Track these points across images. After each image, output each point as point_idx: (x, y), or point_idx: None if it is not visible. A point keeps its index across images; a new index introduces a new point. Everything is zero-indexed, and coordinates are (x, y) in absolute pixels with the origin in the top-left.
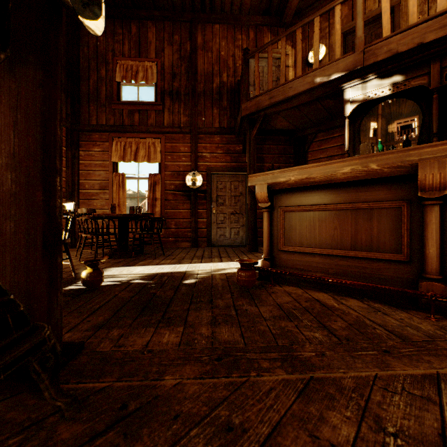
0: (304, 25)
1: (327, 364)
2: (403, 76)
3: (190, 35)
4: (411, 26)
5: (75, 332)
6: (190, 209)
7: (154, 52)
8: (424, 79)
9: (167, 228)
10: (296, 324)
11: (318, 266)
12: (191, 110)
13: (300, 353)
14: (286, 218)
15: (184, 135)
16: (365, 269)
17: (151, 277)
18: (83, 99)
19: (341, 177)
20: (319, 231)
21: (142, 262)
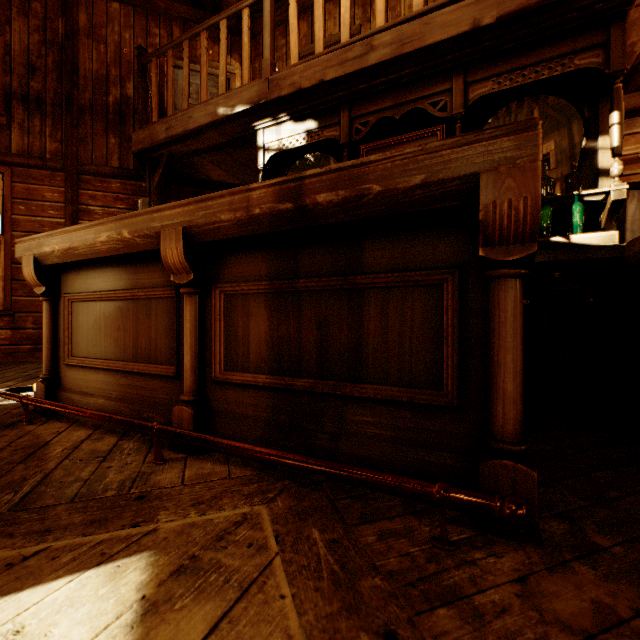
0: (211, 28)
1: None
2: (316, 123)
3: (64, 9)
4: (317, 57)
5: None
6: None
7: None
8: (336, 130)
9: (17, 329)
10: None
11: (102, 387)
12: (65, 132)
13: None
14: (74, 312)
15: (52, 172)
16: (144, 389)
17: None
18: None
19: (103, 248)
20: (105, 333)
21: None
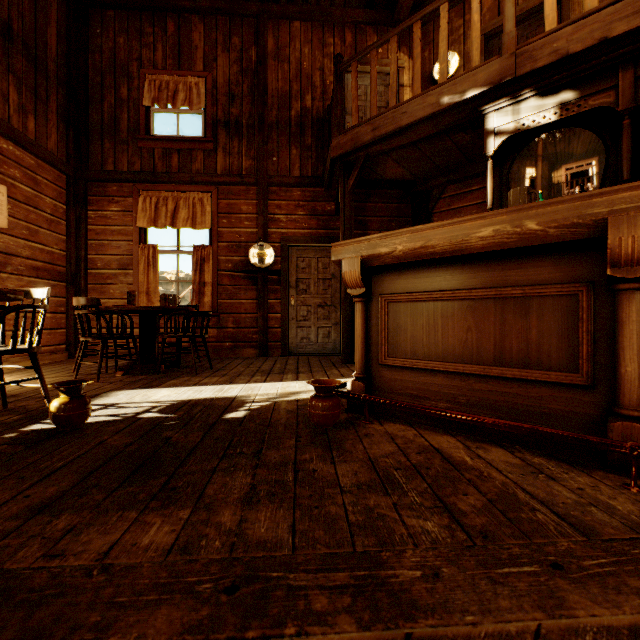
0: (425, 17)
1: (442, 600)
2: (576, 92)
3: (256, 38)
4: (589, 13)
5: None
6: (256, 299)
7: (202, 61)
8: (609, 96)
9: (221, 328)
10: (395, 501)
11: (442, 391)
12: (258, 149)
13: (393, 571)
14: (391, 312)
15: (246, 187)
16: (518, 397)
17: (176, 408)
18: (93, 132)
19: (477, 244)
20: (443, 334)
21: (172, 381)
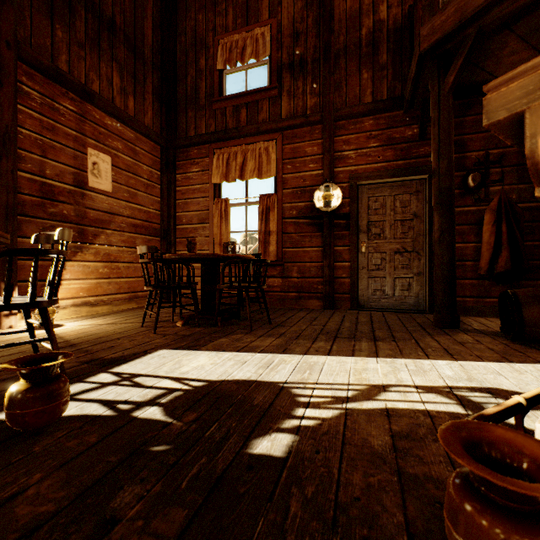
0: None
1: None
2: None
3: None
4: None
5: None
6: (321, 247)
7: (267, 10)
8: None
9: (285, 277)
10: None
11: None
12: (323, 82)
13: None
14: None
15: (311, 127)
16: None
17: (193, 399)
18: (180, 106)
19: None
20: None
21: (222, 339)
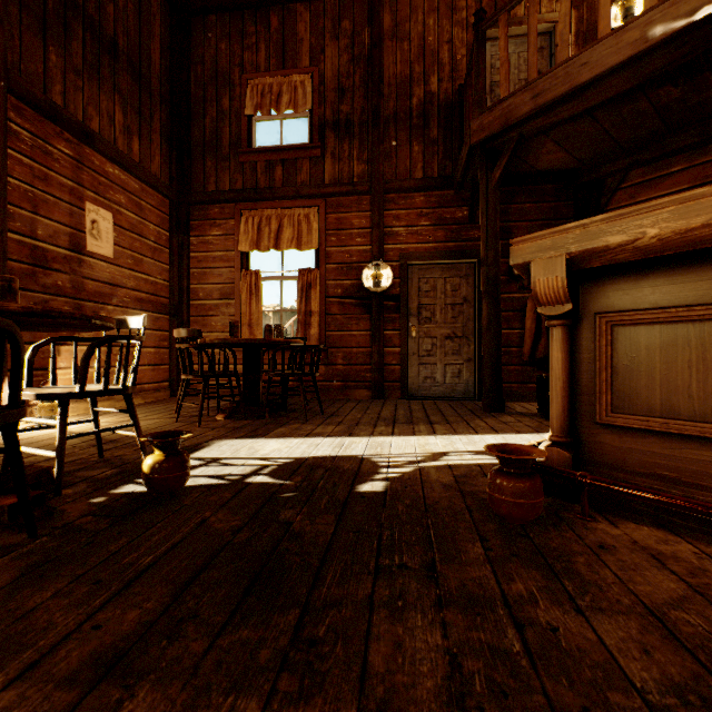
0: None
1: None
2: None
3: (370, 17)
4: None
5: (30, 688)
6: (370, 331)
7: (308, 55)
8: None
9: (329, 365)
10: None
11: None
12: (372, 150)
13: None
14: (619, 341)
15: (358, 197)
16: None
17: (291, 469)
18: (195, 151)
19: None
20: None
21: (280, 428)
